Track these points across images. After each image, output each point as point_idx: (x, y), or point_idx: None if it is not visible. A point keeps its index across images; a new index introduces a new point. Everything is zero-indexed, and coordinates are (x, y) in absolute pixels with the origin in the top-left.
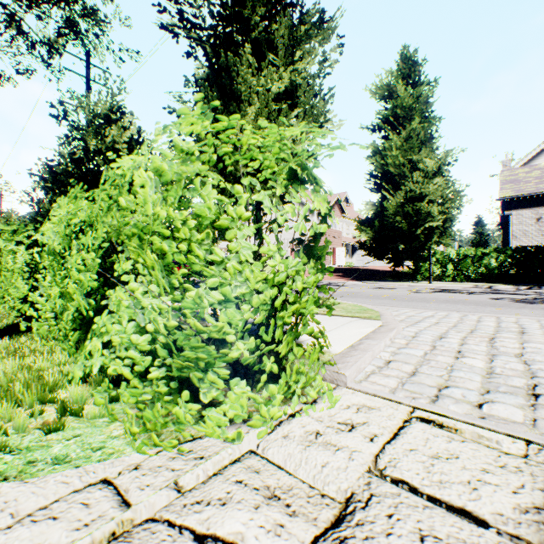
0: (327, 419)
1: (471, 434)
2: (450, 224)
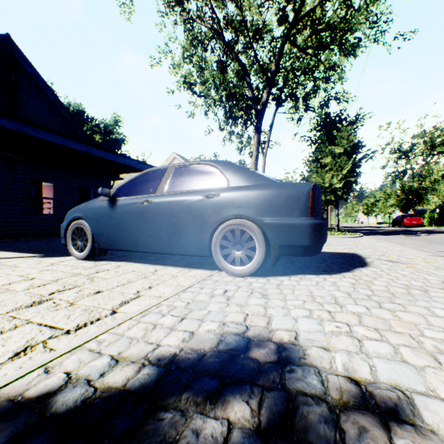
0: None
1: None
2: None
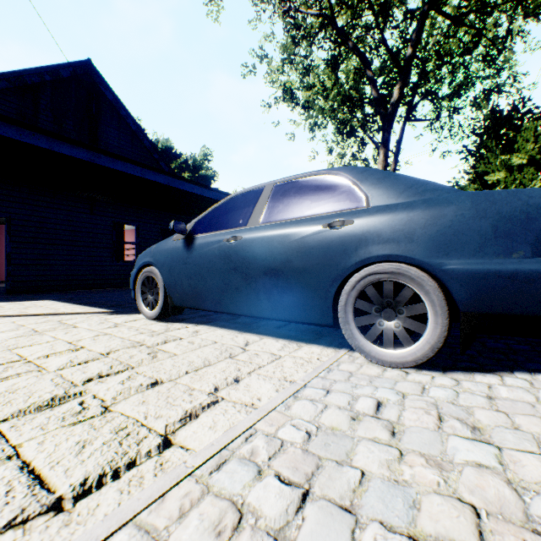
0: None
1: None
2: None
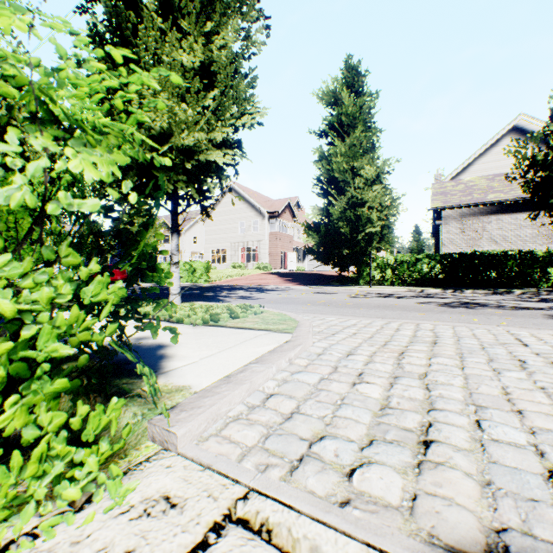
0: (81, 546)
1: (312, 551)
2: (388, 231)
